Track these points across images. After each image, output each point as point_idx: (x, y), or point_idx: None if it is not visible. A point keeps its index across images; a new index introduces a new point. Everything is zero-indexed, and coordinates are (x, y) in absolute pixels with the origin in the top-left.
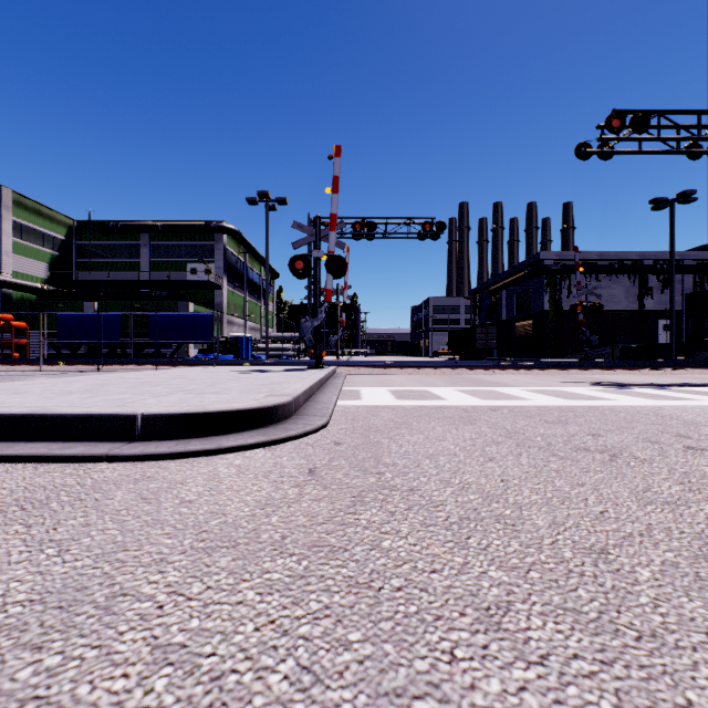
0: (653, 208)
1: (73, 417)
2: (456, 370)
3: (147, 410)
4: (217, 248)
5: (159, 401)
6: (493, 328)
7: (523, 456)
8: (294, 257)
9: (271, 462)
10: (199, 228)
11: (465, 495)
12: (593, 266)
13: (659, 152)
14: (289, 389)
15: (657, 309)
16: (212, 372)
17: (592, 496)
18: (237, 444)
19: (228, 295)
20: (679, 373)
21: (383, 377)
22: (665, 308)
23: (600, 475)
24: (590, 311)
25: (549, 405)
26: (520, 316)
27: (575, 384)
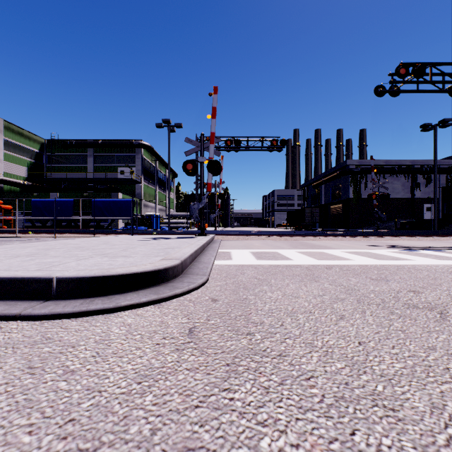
0: (422, 130)
1: (1, 280)
2: (294, 237)
3: (61, 274)
4: (137, 157)
5: (79, 263)
6: (317, 209)
7: (367, 313)
8: (186, 161)
9: (158, 321)
10: (126, 144)
11: (331, 362)
12: (381, 169)
13: (431, 91)
14: (179, 254)
15: (423, 197)
16: (130, 239)
17: (450, 364)
18: (132, 302)
19: (144, 188)
20: (444, 239)
21: (246, 242)
22: (428, 196)
23: (442, 336)
24: (381, 198)
25: (367, 264)
26: (334, 202)
27: (378, 247)
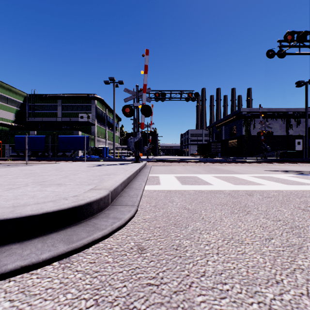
0: (297, 86)
1: None
2: (206, 163)
3: None
4: (92, 106)
5: (0, 195)
6: (219, 143)
7: None
8: (125, 106)
9: None
10: (84, 97)
11: None
12: (265, 114)
13: (309, 53)
14: (111, 182)
15: (294, 134)
16: (80, 165)
17: None
18: (24, 263)
19: (97, 128)
20: None
21: (170, 167)
22: (298, 134)
23: None
24: (266, 135)
25: (281, 190)
26: (231, 138)
27: (275, 172)
